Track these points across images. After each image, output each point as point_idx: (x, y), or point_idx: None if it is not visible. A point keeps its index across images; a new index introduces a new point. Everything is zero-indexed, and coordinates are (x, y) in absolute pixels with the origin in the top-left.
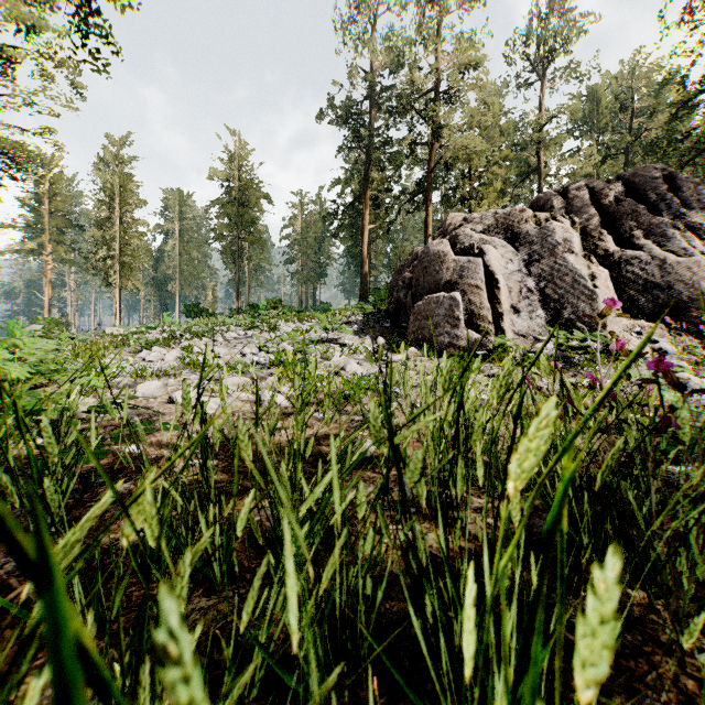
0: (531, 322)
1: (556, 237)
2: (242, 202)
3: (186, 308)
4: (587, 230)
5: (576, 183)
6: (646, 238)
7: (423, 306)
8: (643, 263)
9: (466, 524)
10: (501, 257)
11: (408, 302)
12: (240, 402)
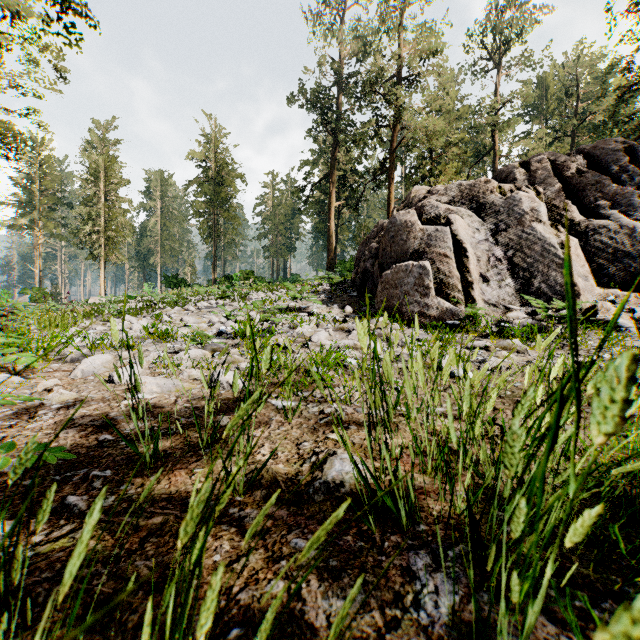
0: (500, 291)
1: (523, 206)
2: (218, 181)
3: (166, 279)
4: (551, 201)
5: (538, 156)
6: (611, 208)
7: (391, 275)
8: (611, 232)
9: None
10: (468, 226)
11: (375, 271)
12: (189, 383)
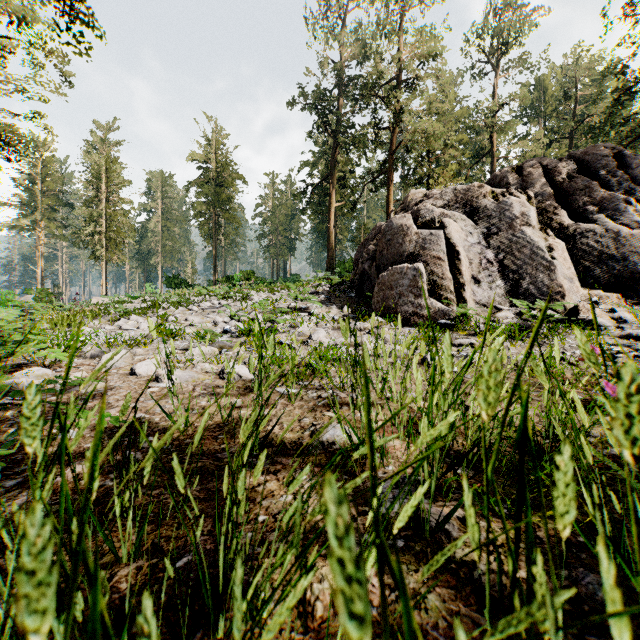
0: (491, 292)
1: (514, 211)
2: (219, 182)
3: (167, 280)
4: (542, 205)
5: (530, 161)
6: (598, 212)
7: (387, 277)
8: (598, 236)
9: (479, 575)
10: (461, 230)
11: (372, 273)
12: (203, 374)
